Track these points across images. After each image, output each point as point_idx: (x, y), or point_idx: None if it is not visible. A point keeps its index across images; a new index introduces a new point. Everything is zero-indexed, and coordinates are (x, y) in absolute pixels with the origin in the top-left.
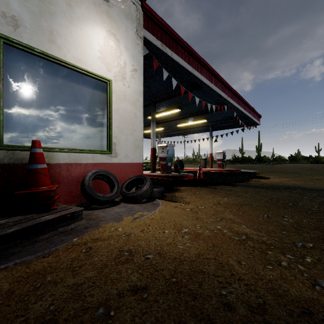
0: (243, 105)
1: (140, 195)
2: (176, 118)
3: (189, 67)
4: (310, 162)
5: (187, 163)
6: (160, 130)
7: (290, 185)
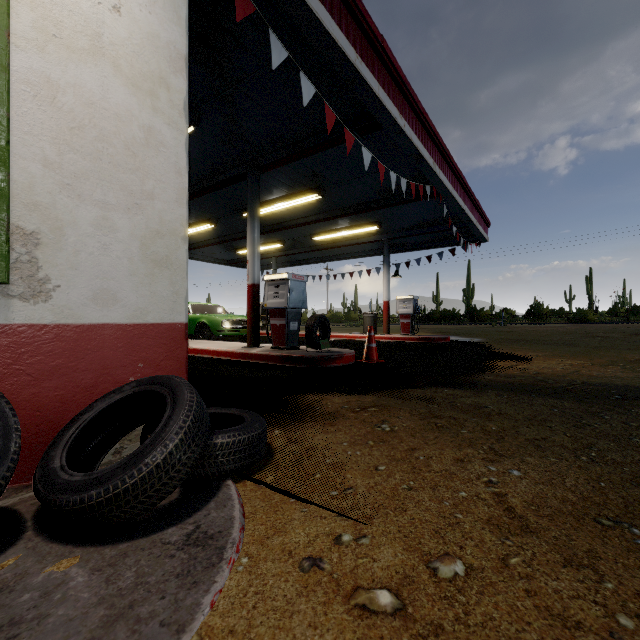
0: (461, 192)
1: (128, 493)
2: (312, 219)
3: (347, 47)
4: (566, 320)
5: (333, 322)
6: (276, 249)
7: (620, 383)
